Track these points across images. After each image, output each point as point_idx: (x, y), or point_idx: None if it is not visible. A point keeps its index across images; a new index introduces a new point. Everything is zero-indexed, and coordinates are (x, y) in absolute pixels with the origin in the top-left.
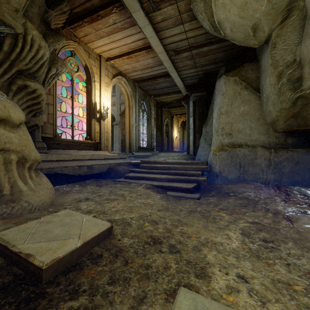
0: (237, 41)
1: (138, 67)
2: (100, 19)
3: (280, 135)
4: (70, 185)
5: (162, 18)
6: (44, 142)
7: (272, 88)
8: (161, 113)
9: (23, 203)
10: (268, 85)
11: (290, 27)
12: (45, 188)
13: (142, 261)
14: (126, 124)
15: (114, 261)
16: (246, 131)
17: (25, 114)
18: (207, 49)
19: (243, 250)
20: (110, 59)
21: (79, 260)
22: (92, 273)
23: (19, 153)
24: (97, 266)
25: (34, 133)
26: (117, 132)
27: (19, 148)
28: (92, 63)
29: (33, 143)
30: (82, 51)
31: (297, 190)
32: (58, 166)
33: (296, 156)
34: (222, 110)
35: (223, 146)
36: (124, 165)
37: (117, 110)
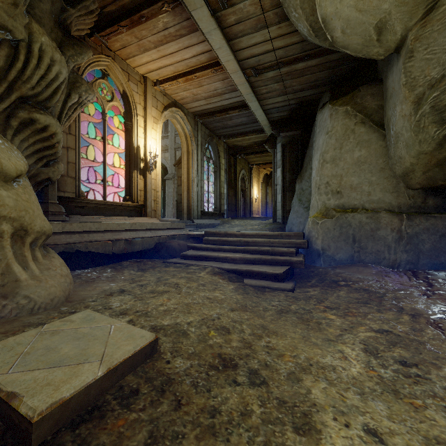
0: (351, 50)
1: (201, 94)
2: (145, 22)
3: (416, 194)
4: (99, 269)
5: (236, 19)
6: (62, 204)
7: (406, 121)
8: (235, 162)
9: (19, 300)
10: (399, 118)
11: (437, 23)
12: (57, 274)
13: (204, 401)
14: (183, 178)
15: (158, 402)
16: (363, 188)
17: (32, 163)
18: (303, 66)
19: (370, 379)
20: (160, 82)
21: (100, 401)
22: (120, 426)
23: (15, 222)
24: (129, 412)
25: (46, 192)
26: (171, 190)
27: (15, 214)
28: (134, 88)
29: (39, 205)
30: (118, 70)
31: (443, 278)
32: (81, 240)
33: (441, 225)
34: (326, 156)
35: (327, 210)
36: (180, 238)
37: (171, 158)
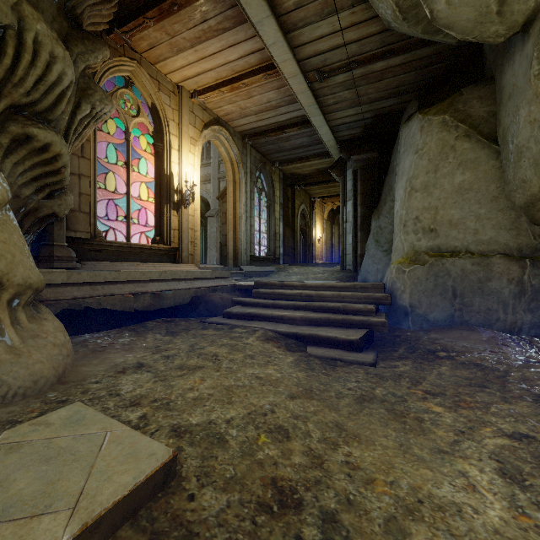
0: (457, 31)
1: (250, 107)
2: (178, 12)
3: None
4: (114, 333)
5: (296, 2)
6: (73, 247)
7: (537, 128)
8: (293, 195)
9: None
10: (524, 125)
11: None
12: (47, 344)
13: None
14: (228, 215)
15: None
16: (467, 225)
17: (30, 193)
18: (382, 66)
19: (524, 535)
20: (199, 93)
21: None
22: None
23: None
24: None
25: (51, 231)
26: (213, 230)
27: None
28: (165, 100)
29: (26, 248)
30: (145, 77)
31: None
32: (93, 294)
33: None
34: (414, 182)
35: (417, 254)
36: (224, 290)
37: (214, 191)
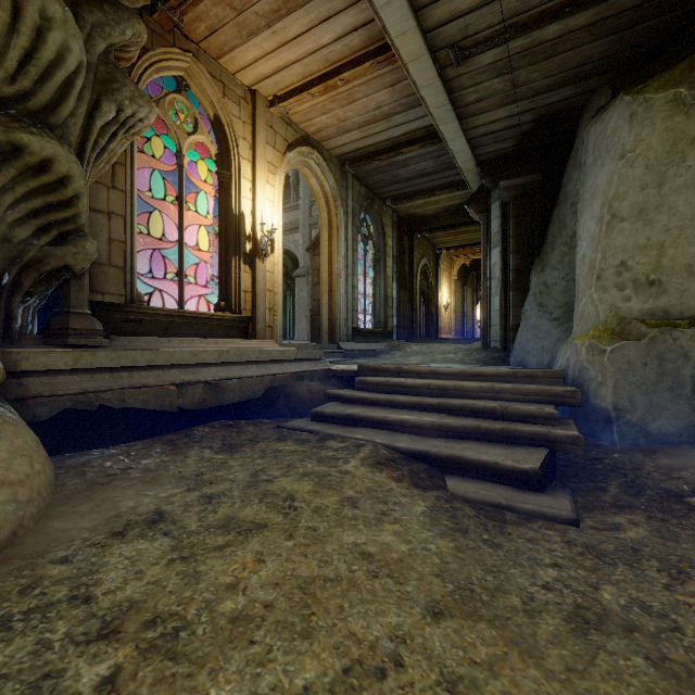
0: None
1: (352, 118)
2: None
3: None
4: (138, 448)
5: None
6: (100, 316)
7: None
8: (410, 246)
9: None
10: None
11: None
12: None
13: None
14: (322, 272)
15: None
16: None
17: (28, 236)
18: (557, 31)
19: None
20: (280, 99)
21: None
22: None
23: None
24: None
25: (66, 293)
26: (303, 294)
27: None
28: (233, 110)
29: None
30: (204, 77)
31: None
32: (113, 385)
33: None
34: (619, 206)
35: (624, 323)
36: (314, 378)
37: (304, 242)
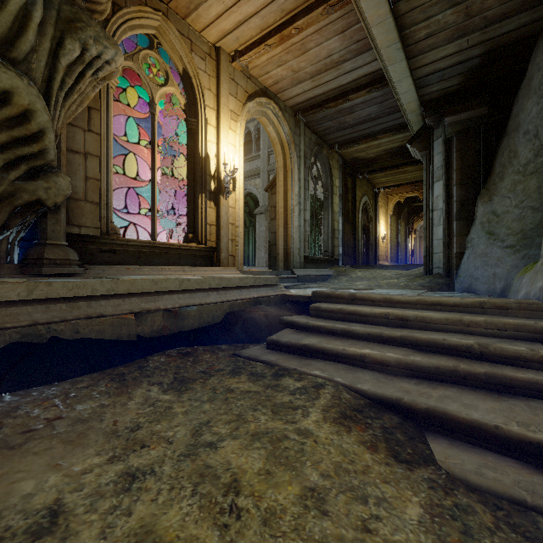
0: None
1: (304, 68)
2: None
3: None
4: (80, 387)
5: None
6: (77, 247)
7: None
8: (353, 186)
9: None
10: None
11: None
12: None
13: None
14: (278, 208)
15: None
16: None
17: None
18: None
19: None
20: (240, 54)
21: None
22: None
23: None
24: None
25: (44, 226)
26: (262, 228)
27: None
28: (199, 64)
29: None
30: (173, 34)
31: None
32: (67, 316)
33: None
34: None
35: None
36: (271, 302)
37: (263, 185)
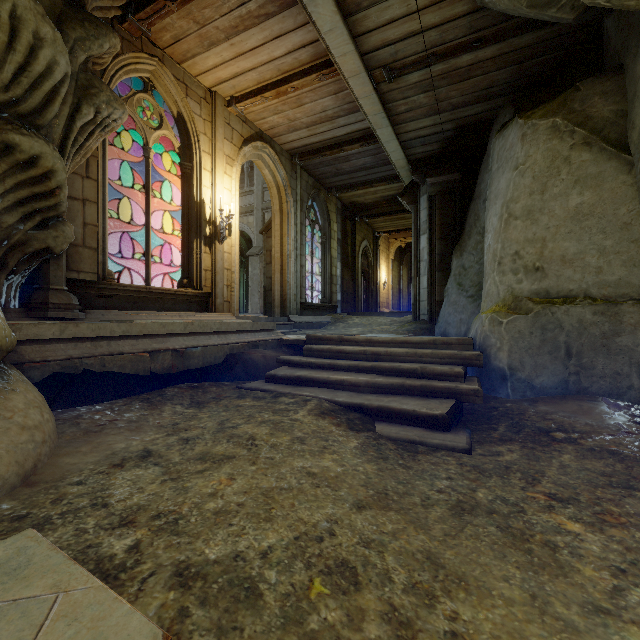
0: None
1: (300, 118)
2: None
3: None
4: (120, 405)
5: None
6: (75, 291)
7: None
8: (352, 229)
9: None
10: None
11: None
12: (11, 427)
13: None
14: (274, 253)
15: None
16: (587, 261)
17: (14, 221)
18: (469, 60)
19: None
20: (236, 100)
21: None
22: None
23: None
24: None
25: (46, 271)
26: (256, 271)
27: None
28: (195, 108)
29: None
30: (169, 79)
31: None
32: (94, 352)
33: None
34: (514, 207)
35: (517, 300)
36: (268, 346)
37: (257, 224)
